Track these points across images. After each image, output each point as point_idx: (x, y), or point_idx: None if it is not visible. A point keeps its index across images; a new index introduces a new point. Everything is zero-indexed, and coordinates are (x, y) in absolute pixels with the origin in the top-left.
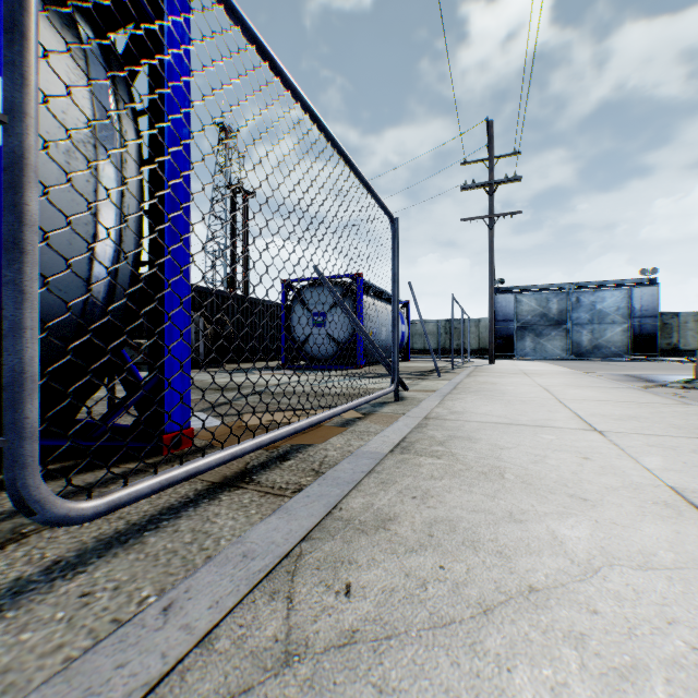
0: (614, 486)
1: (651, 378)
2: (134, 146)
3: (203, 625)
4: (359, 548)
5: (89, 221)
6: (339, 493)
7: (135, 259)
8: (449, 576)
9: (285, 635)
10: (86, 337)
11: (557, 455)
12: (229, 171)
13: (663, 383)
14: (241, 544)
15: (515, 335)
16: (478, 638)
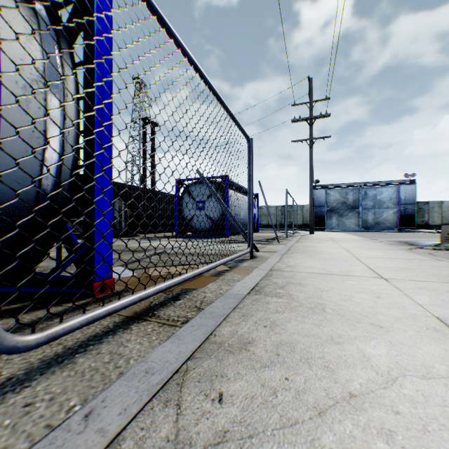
0: (399, 317)
1: (413, 243)
2: (73, 85)
3: (114, 428)
4: (228, 364)
5: (41, 136)
6: (214, 323)
7: (74, 162)
8: (292, 385)
9: (174, 436)
10: (31, 216)
11: (359, 295)
12: (142, 109)
13: (420, 246)
14: (144, 363)
15: (326, 215)
16: (316, 435)
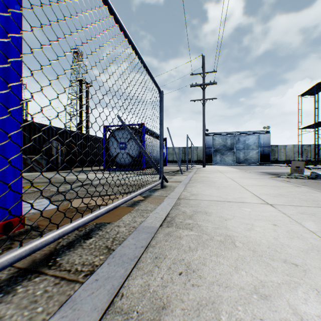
0: (305, 249)
1: (272, 173)
2: None
3: None
4: None
5: None
6: (123, 273)
7: None
8: None
9: None
10: None
11: (258, 223)
12: (79, 73)
13: (278, 175)
14: None
15: (212, 154)
16: None
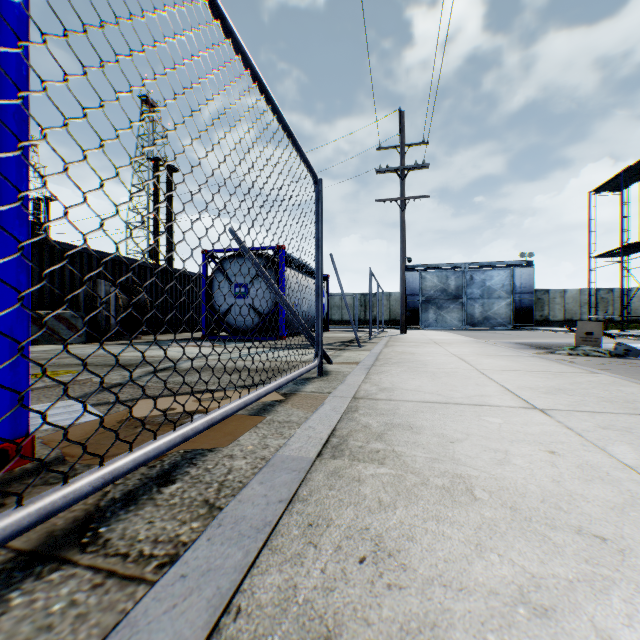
0: (618, 504)
1: (538, 346)
2: None
3: None
4: None
5: None
6: (240, 560)
7: None
8: None
9: None
10: None
11: (519, 449)
12: (152, 144)
13: (550, 350)
14: None
15: (420, 307)
16: None
